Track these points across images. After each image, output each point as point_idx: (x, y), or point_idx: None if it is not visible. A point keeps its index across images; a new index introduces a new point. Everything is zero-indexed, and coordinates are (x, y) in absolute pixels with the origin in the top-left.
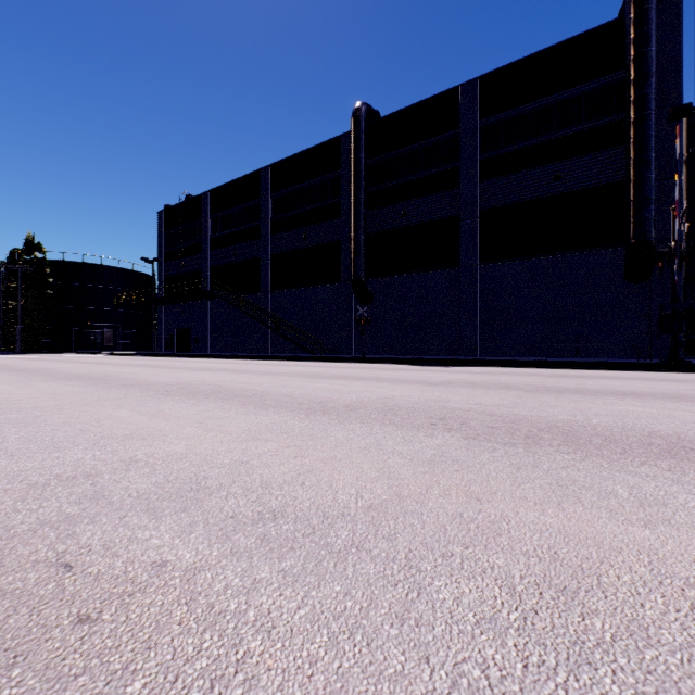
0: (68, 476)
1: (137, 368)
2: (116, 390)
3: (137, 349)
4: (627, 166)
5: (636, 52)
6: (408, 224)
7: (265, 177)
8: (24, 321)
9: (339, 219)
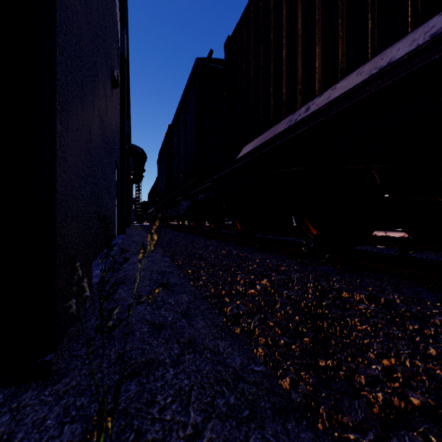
0: None
1: None
2: None
3: None
4: None
5: None
6: None
7: None
8: None
9: None
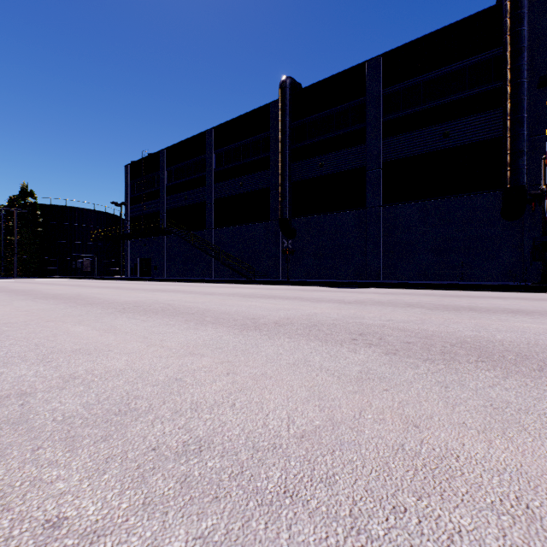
0: (2, 395)
1: (105, 289)
2: (81, 308)
3: (109, 274)
4: (503, 125)
5: (512, 31)
6: (324, 173)
7: (210, 137)
8: (20, 253)
9: (269, 170)
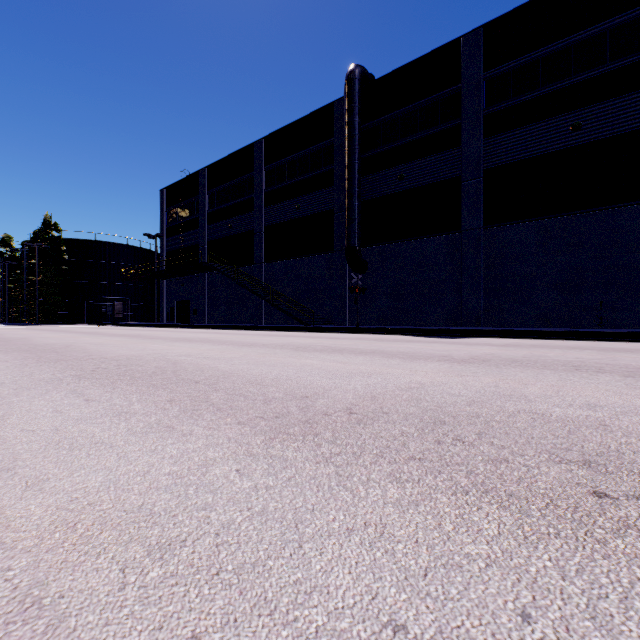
0: None
1: (115, 338)
2: (30, 368)
3: (144, 320)
4: None
5: None
6: (405, 188)
7: (259, 150)
8: (42, 295)
9: (332, 188)
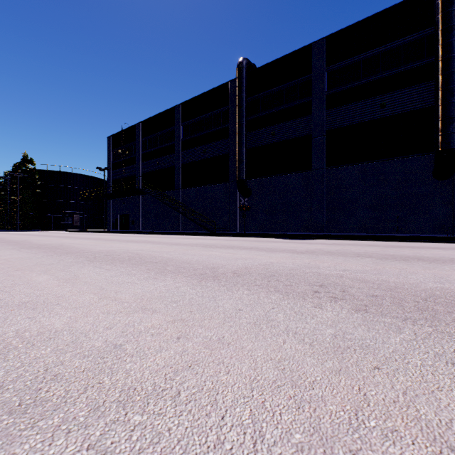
0: None
1: (86, 240)
2: (56, 256)
3: (95, 228)
4: (435, 95)
5: (443, 12)
6: (276, 141)
7: (178, 111)
8: (21, 210)
9: (228, 139)
